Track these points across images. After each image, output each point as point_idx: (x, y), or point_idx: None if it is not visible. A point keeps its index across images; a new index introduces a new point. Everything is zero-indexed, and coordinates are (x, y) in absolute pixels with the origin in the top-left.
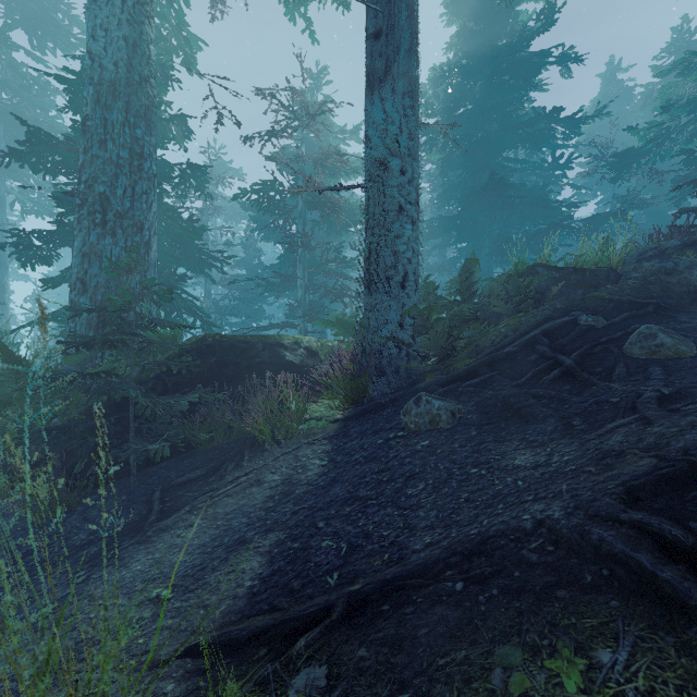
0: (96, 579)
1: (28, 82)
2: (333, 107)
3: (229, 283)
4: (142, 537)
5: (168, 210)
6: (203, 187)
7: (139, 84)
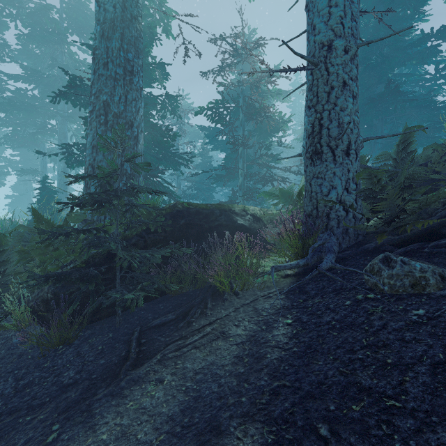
0: (63, 443)
1: (79, 64)
2: (264, 43)
3: (192, 175)
4: (115, 387)
5: (153, 125)
6: (175, 111)
7: (130, 21)
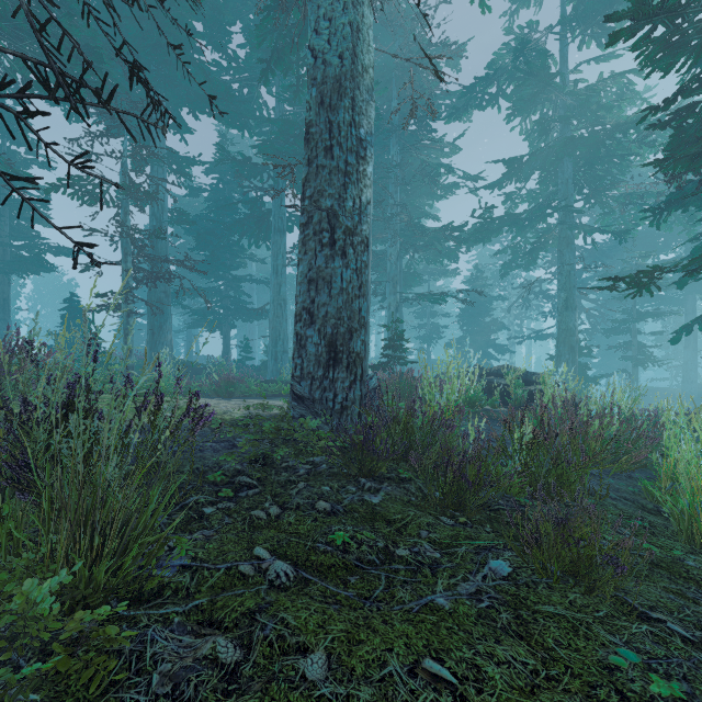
0: None
1: None
2: None
3: None
4: None
5: None
6: None
7: None
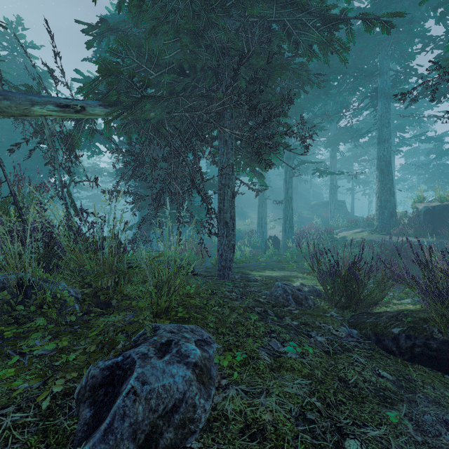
0: None
1: None
2: None
3: None
4: None
5: None
6: None
7: None
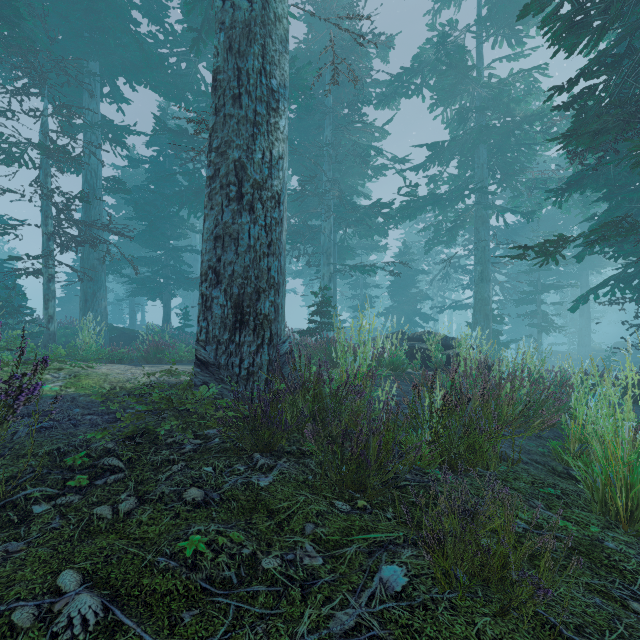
0: None
1: None
2: None
3: None
4: None
5: None
6: None
7: None
